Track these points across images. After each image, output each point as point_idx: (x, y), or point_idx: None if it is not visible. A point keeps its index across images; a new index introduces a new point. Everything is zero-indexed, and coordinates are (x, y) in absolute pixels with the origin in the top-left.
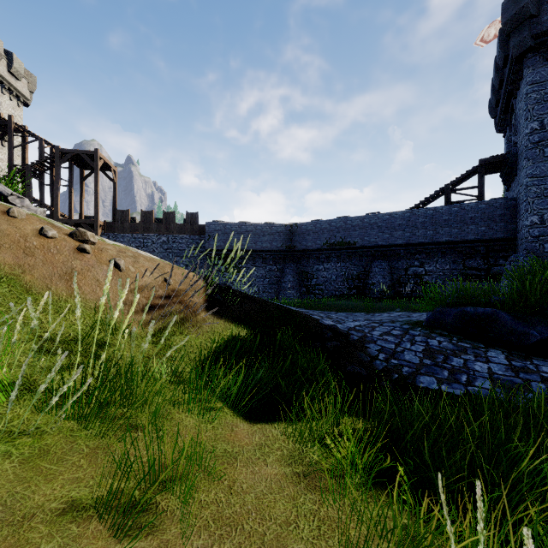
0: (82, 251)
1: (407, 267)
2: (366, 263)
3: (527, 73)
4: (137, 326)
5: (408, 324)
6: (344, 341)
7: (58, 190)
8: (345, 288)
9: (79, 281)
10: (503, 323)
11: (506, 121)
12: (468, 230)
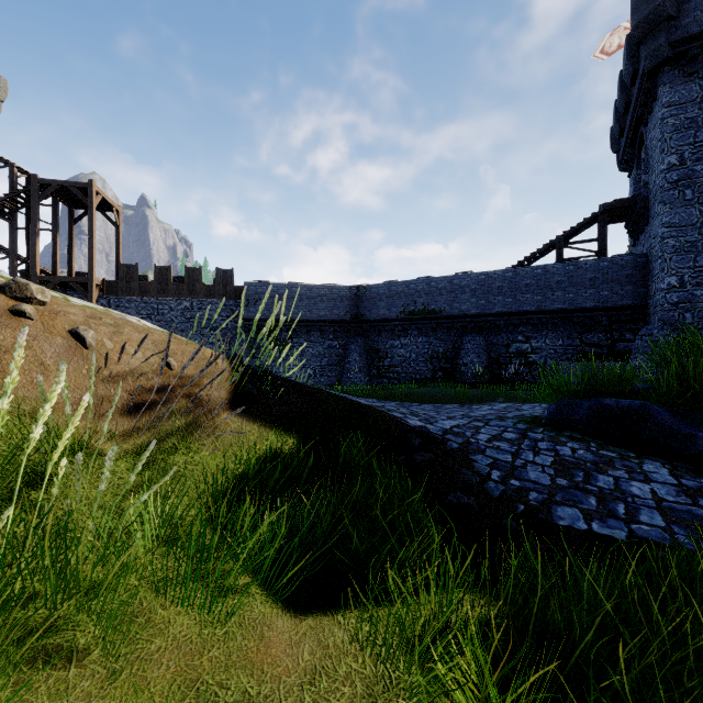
0: (18, 315)
1: (508, 343)
2: (455, 337)
3: (663, 92)
4: (109, 440)
5: (522, 422)
6: (439, 451)
7: (36, 236)
8: (428, 370)
9: (6, 365)
10: (658, 421)
11: (632, 156)
12: (587, 295)
